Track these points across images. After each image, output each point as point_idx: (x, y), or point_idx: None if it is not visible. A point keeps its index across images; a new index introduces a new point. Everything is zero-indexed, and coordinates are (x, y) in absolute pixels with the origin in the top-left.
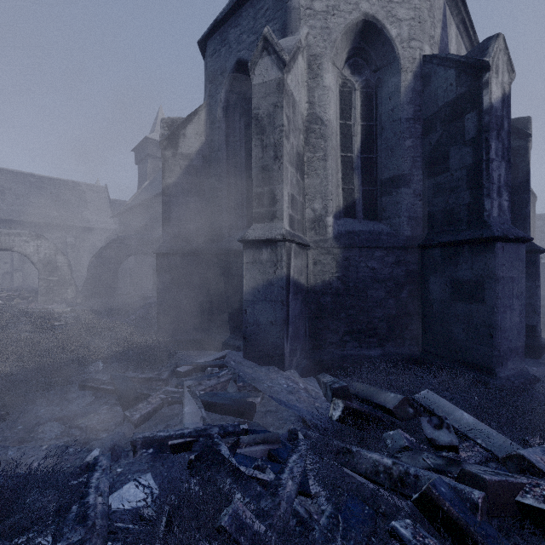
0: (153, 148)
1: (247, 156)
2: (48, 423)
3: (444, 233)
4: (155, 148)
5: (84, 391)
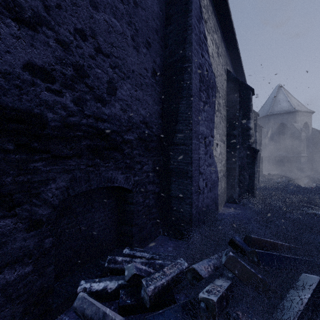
0: None
1: (278, 138)
2: None
3: (316, 155)
4: None
5: None
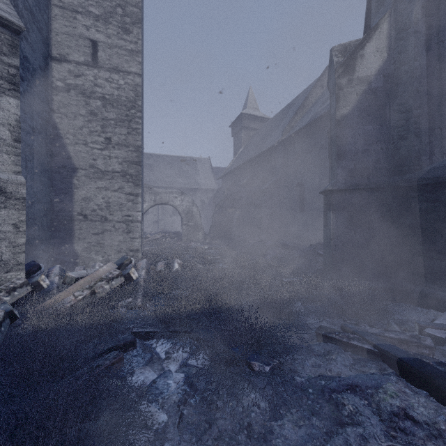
0: (246, 121)
1: None
2: (343, 394)
3: None
4: (247, 121)
5: (326, 342)
